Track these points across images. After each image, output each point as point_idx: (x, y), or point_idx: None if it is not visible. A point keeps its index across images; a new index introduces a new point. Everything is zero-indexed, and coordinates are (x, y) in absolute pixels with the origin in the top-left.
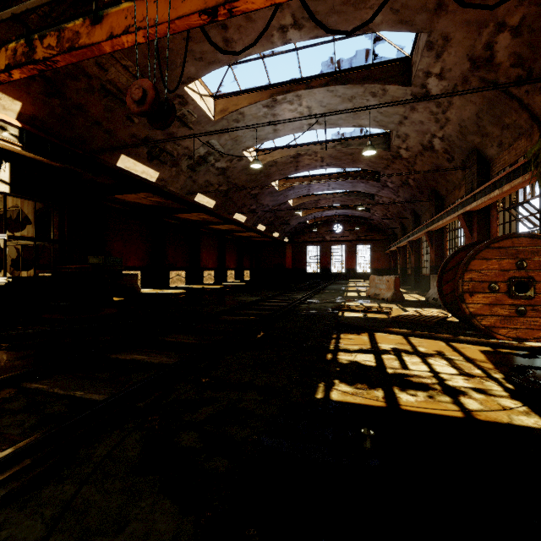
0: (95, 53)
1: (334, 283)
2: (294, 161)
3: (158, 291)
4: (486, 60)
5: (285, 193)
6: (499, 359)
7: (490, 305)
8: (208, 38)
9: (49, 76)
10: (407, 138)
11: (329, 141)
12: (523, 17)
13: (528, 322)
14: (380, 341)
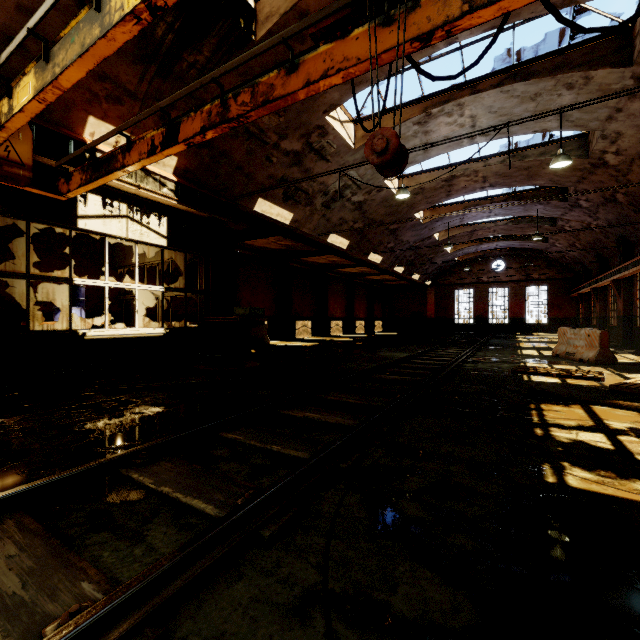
0: (287, 103)
1: (495, 337)
2: (446, 184)
3: (287, 343)
4: None
5: (430, 225)
6: None
7: None
8: (416, 66)
9: None
10: (618, 137)
11: (495, 155)
12: None
13: None
14: (605, 416)
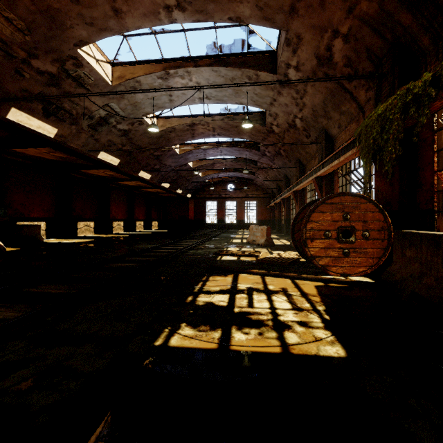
0: None
1: (226, 232)
2: (190, 129)
3: (62, 240)
4: (327, 59)
5: (185, 156)
6: (326, 293)
7: (325, 249)
8: None
9: None
10: (277, 116)
11: (218, 114)
12: (350, 27)
13: (351, 261)
14: (241, 281)
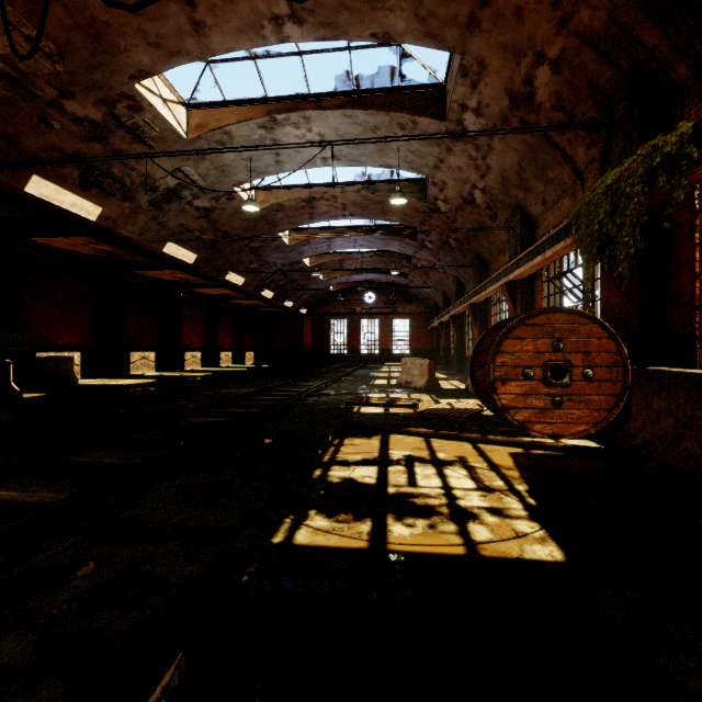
0: None
1: (363, 368)
2: (307, 206)
3: (108, 381)
4: (526, 97)
5: (298, 248)
6: (528, 464)
7: (525, 395)
8: None
9: None
10: (444, 187)
11: (352, 183)
12: (563, 49)
13: (565, 415)
14: (394, 446)
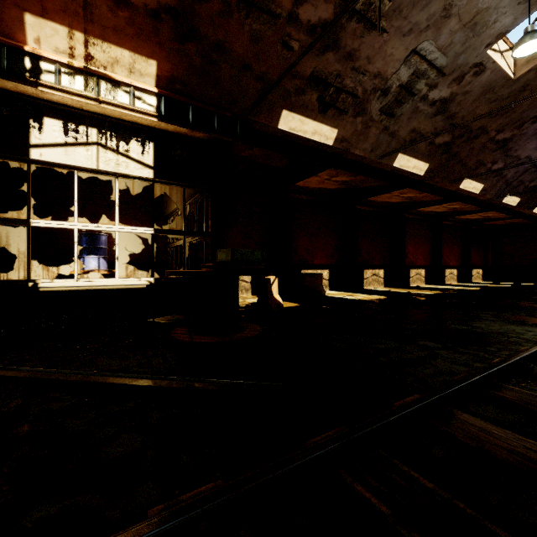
0: None
1: None
2: None
3: (345, 295)
4: None
5: None
6: None
7: None
8: None
9: (175, 7)
10: None
11: None
12: None
13: None
14: None
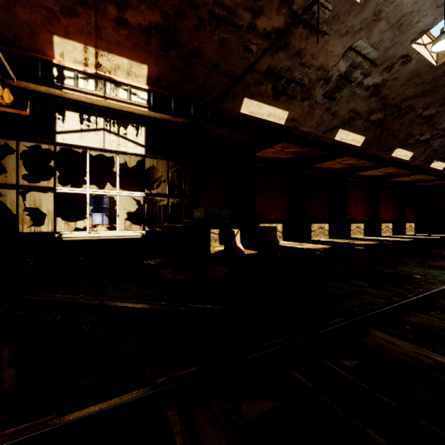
0: None
1: None
2: None
3: (296, 244)
4: None
5: None
6: None
7: None
8: None
9: (162, 25)
10: None
11: None
12: None
13: None
14: None
